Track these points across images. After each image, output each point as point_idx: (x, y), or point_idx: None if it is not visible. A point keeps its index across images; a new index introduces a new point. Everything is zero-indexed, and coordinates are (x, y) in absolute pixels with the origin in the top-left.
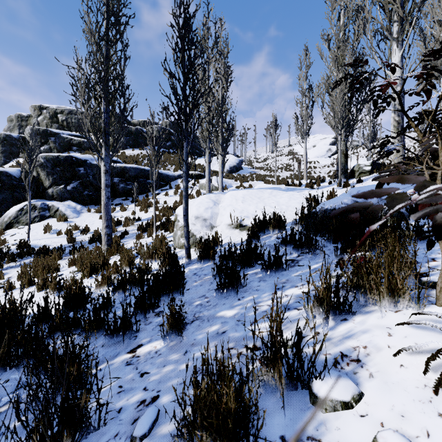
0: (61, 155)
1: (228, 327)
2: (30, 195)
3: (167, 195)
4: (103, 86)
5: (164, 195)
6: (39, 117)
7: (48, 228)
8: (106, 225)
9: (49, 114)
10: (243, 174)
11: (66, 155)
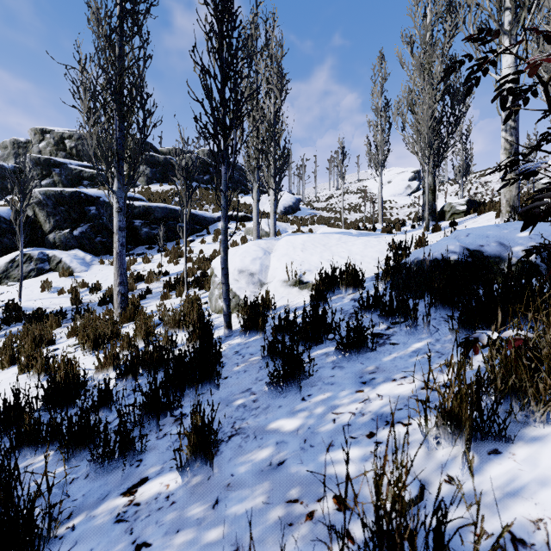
0: (66, 191)
1: (288, 452)
2: (21, 241)
3: (204, 243)
4: (114, 94)
5: (199, 242)
6: (41, 143)
7: (47, 286)
8: (119, 281)
9: (54, 139)
10: (301, 216)
11: (72, 190)
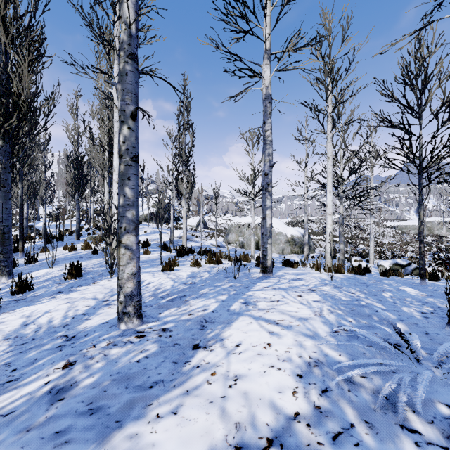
0: None
1: None
2: None
3: None
4: None
5: None
6: None
7: None
8: None
9: None
10: None
11: None
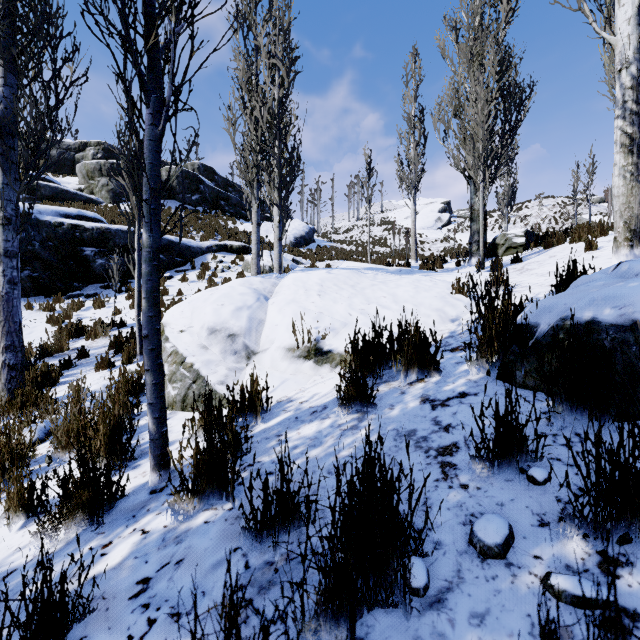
0: None
1: None
2: None
3: (185, 280)
4: None
5: (179, 279)
6: None
7: None
8: (4, 345)
9: None
10: (316, 249)
11: None
